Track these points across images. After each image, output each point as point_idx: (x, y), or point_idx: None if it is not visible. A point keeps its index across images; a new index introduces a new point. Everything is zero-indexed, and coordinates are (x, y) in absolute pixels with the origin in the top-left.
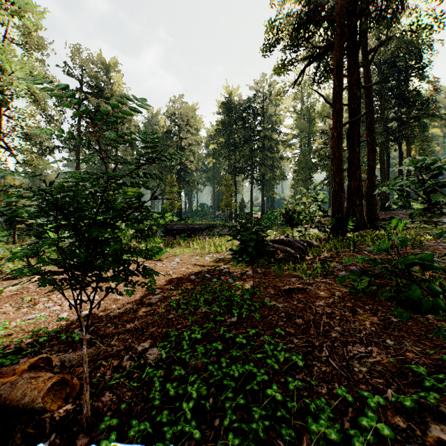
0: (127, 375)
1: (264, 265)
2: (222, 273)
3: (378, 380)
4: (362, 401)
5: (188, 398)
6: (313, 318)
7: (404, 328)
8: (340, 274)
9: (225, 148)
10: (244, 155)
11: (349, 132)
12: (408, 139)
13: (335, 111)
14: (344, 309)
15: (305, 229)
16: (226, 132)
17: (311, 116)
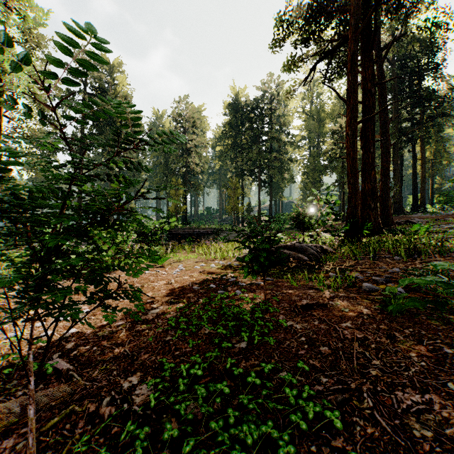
0: (104, 428)
1: (275, 273)
2: (229, 283)
3: None
4: None
5: None
6: (341, 346)
7: None
8: (364, 286)
9: (232, 149)
10: (251, 157)
11: (363, 130)
12: (422, 140)
13: (349, 108)
14: (378, 332)
15: (317, 234)
16: (232, 133)
17: (321, 117)
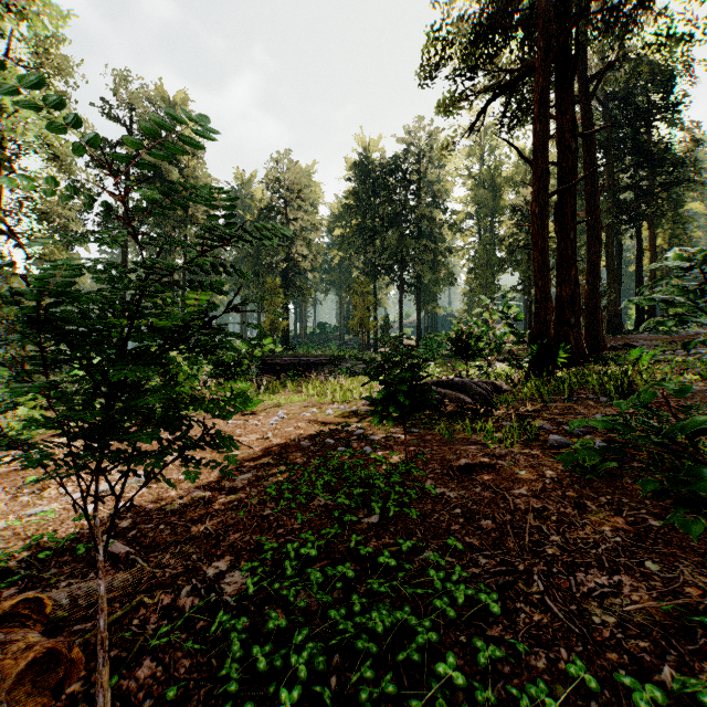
0: (186, 623)
1: (423, 422)
2: (354, 436)
3: (640, 642)
4: (614, 687)
5: (292, 674)
6: (510, 519)
7: (674, 539)
8: (551, 439)
9: (358, 234)
10: (389, 246)
11: (559, 206)
12: (651, 220)
13: (537, 173)
14: (563, 501)
15: (488, 364)
16: (360, 208)
17: (496, 183)
